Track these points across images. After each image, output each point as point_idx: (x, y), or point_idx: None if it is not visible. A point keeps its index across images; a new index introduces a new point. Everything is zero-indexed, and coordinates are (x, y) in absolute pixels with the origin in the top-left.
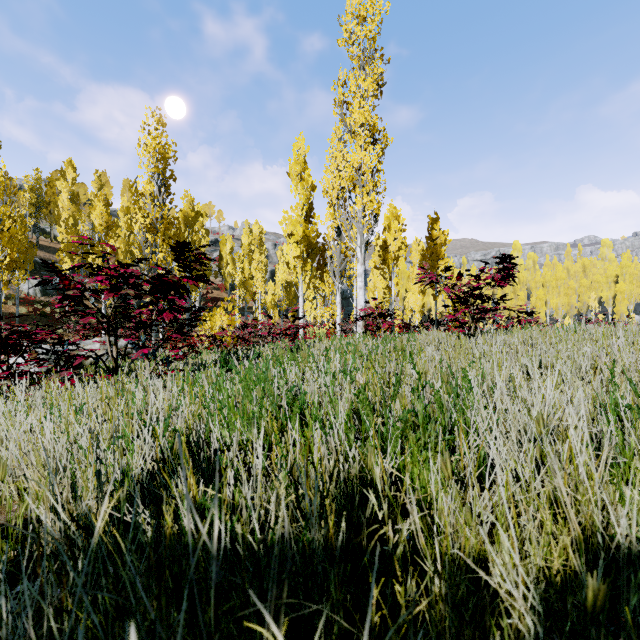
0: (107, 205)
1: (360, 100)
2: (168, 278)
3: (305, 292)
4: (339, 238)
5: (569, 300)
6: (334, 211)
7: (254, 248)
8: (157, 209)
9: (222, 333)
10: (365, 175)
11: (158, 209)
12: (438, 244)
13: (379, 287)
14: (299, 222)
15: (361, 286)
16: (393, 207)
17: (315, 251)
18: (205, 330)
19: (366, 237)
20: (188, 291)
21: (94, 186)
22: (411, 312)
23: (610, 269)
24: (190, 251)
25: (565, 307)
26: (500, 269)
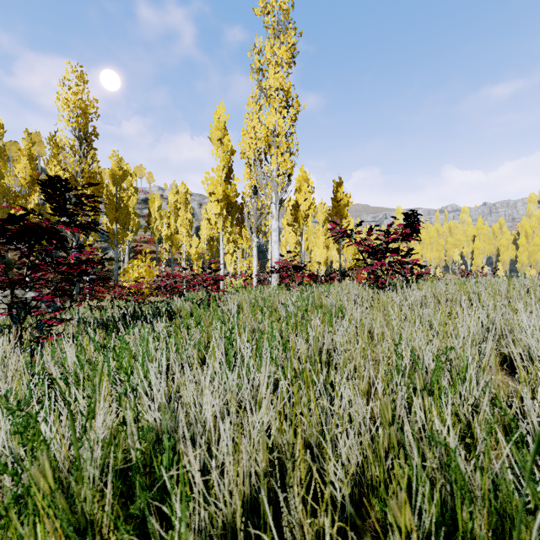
0: (31, 160)
1: (275, 66)
2: (30, 223)
3: (225, 246)
4: (255, 196)
5: (439, 254)
6: (251, 170)
7: (180, 206)
8: (77, 163)
9: (136, 286)
10: (279, 136)
11: (78, 163)
12: (342, 205)
13: (290, 242)
14: (220, 182)
15: (276, 240)
16: (303, 171)
17: (234, 209)
18: (128, 281)
19: (280, 195)
20: (64, 240)
21: (24, 144)
22: (317, 264)
23: (469, 230)
24: (68, 191)
25: (436, 260)
26: (406, 225)
